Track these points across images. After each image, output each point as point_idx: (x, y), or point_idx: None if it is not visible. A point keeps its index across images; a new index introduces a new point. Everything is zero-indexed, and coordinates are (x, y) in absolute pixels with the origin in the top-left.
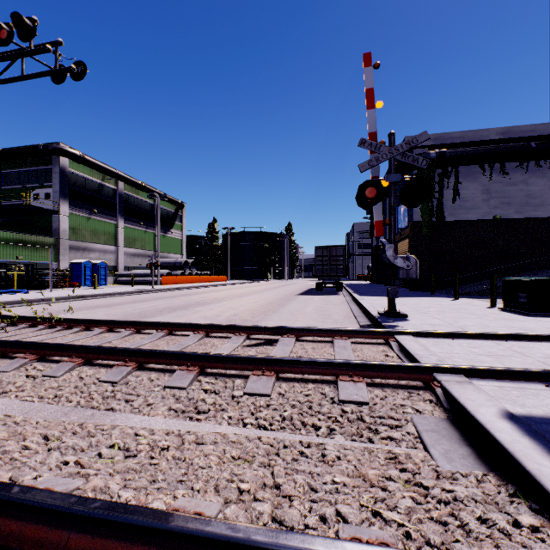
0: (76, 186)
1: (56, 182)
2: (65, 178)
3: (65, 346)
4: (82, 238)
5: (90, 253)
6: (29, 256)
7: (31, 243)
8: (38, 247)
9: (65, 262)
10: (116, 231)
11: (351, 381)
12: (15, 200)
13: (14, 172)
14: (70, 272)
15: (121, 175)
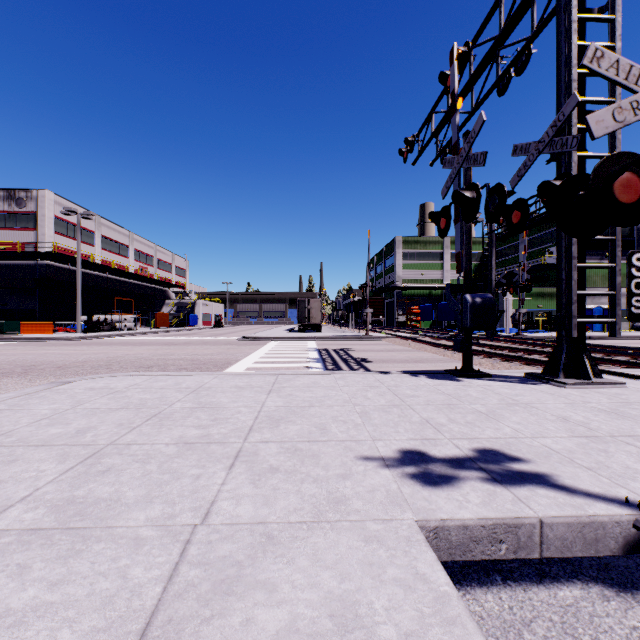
0: None
1: None
2: None
3: None
4: (591, 284)
5: (600, 298)
6: (545, 305)
7: (547, 294)
8: (552, 297)
9: None
10: None
11: None
12: (534, 260)
13: (533, 238)
14: None
15: None
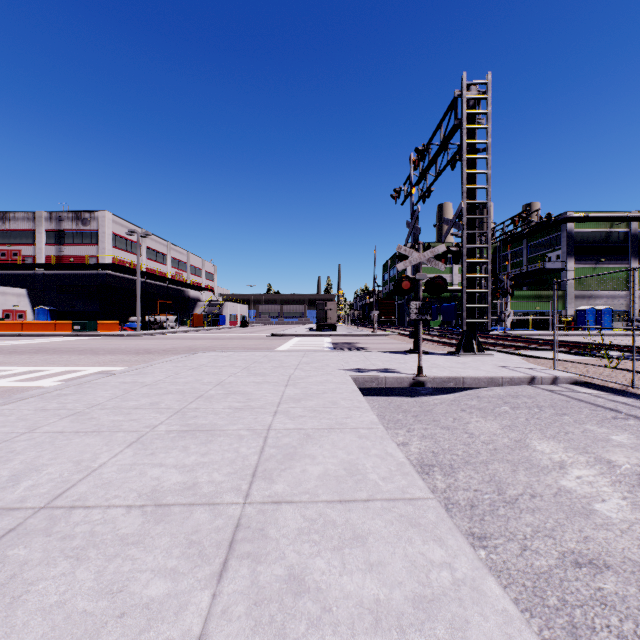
0: (581, 243)
1: (563, 245)
2: (571, 239)
3: (524, 341)
4: (586, 287)
5: (595, 299)
6: (543, 306)
7: (544, 297)
8: (549, 299)
9: (571, 309)
10: (627, 275)
11: (584, 350)
12: (535, 264)
13: (534, 243)
14: (575, 318)
15: (631, 217)
